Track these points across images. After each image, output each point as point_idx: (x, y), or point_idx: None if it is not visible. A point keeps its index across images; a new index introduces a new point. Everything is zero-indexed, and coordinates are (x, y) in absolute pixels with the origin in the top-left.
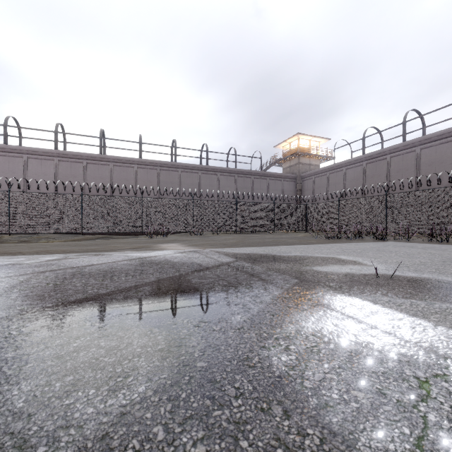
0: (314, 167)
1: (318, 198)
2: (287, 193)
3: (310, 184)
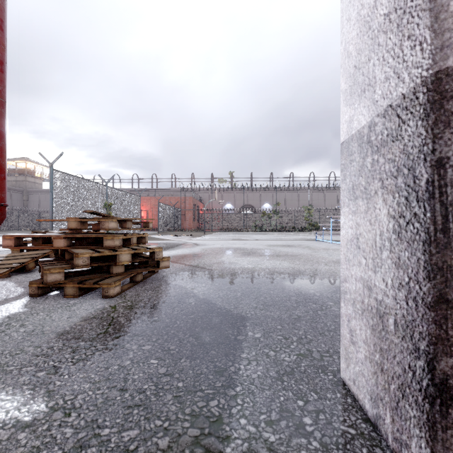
0: (39, 185)
1: (44, 208)
2: (16, 201)
3: (37, 198)
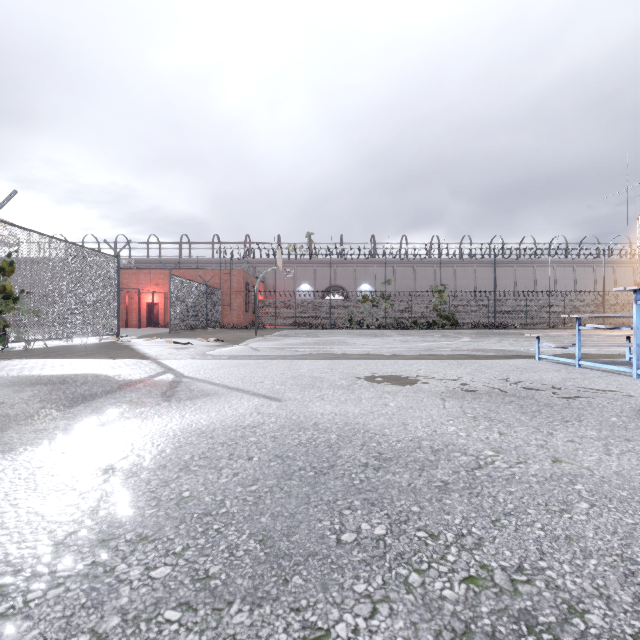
0: None
1: None
2: None
3: None
